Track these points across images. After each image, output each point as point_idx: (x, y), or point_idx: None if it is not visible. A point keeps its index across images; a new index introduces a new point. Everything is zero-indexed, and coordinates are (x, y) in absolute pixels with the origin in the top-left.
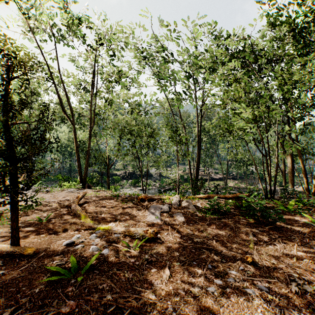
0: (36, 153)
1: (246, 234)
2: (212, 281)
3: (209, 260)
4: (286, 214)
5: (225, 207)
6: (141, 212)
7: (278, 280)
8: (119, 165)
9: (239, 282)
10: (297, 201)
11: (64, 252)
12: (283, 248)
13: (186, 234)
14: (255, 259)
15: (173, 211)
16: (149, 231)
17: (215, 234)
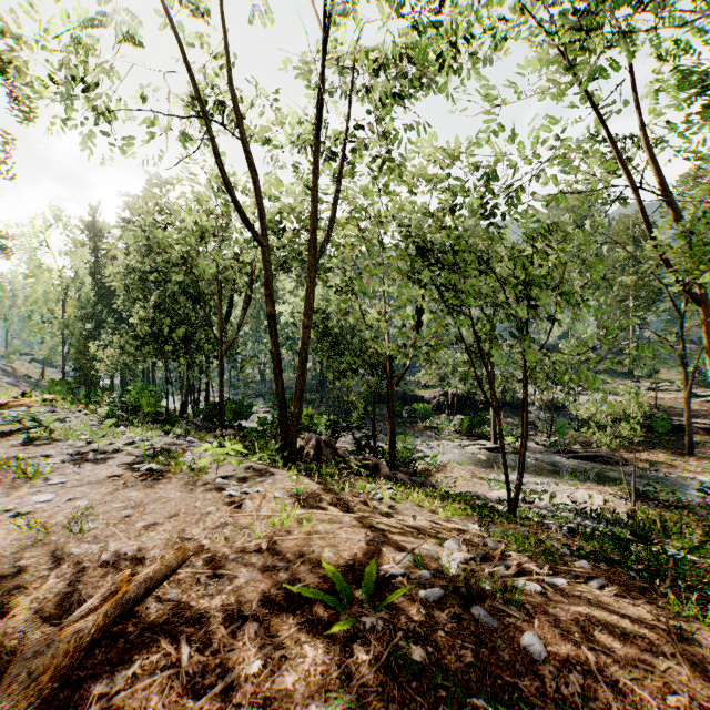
0: None
1: None
2: None
3: None
4: None
5: None
6: None
7: None
8: (429, 374)
9: None
10: None
11: None
12: None
13: None
14: None
15: None
16: None
17: None
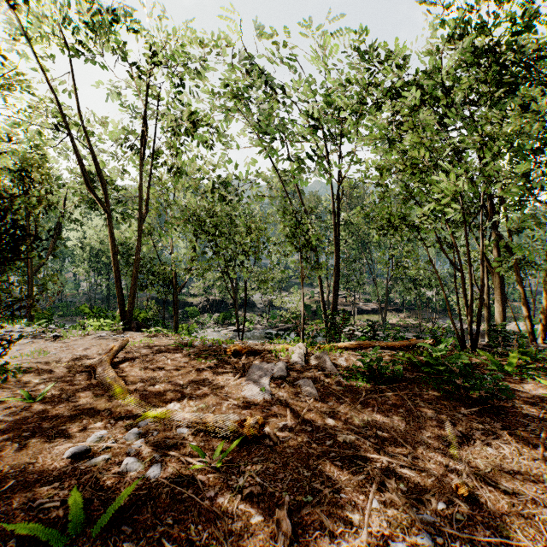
0: (3, 263)
1: (439, 422)
2: (385, 544)
3: (373, 487)
4: (506, 380)
5: (393, 368)
6: (234, 378)
7: (524, 536)
8: (197, 286)
9: (445, 546)
10: (519, 353)
11: (64, 474)
12: (517, 453)
13: (322, 424)
14: (467, 481)
15: (294, 376)
16: (248, 421)
17: (378, 423)
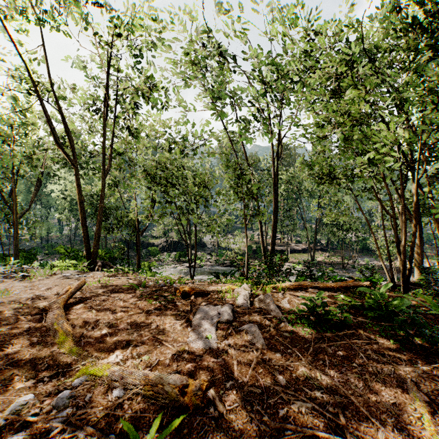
0: None
1: (399, 381)
2: None
3: None
4: None
5: (340, 315)
6: (181, 323)
7: None
8: (158, 230)
9: None
10: None
11: None
12: None
13: (272, 384)
14: None
15: (239, 320)
16: (191, 384)
17: (333, 383)
